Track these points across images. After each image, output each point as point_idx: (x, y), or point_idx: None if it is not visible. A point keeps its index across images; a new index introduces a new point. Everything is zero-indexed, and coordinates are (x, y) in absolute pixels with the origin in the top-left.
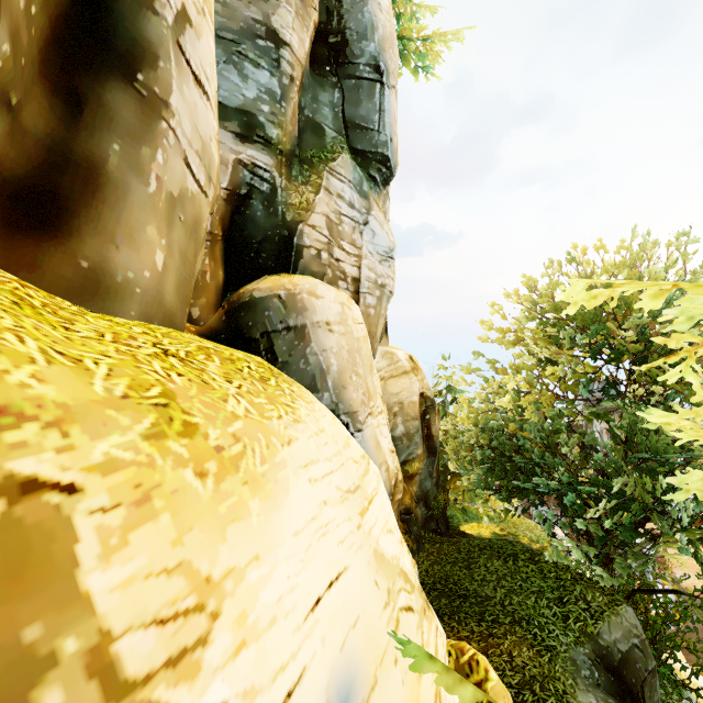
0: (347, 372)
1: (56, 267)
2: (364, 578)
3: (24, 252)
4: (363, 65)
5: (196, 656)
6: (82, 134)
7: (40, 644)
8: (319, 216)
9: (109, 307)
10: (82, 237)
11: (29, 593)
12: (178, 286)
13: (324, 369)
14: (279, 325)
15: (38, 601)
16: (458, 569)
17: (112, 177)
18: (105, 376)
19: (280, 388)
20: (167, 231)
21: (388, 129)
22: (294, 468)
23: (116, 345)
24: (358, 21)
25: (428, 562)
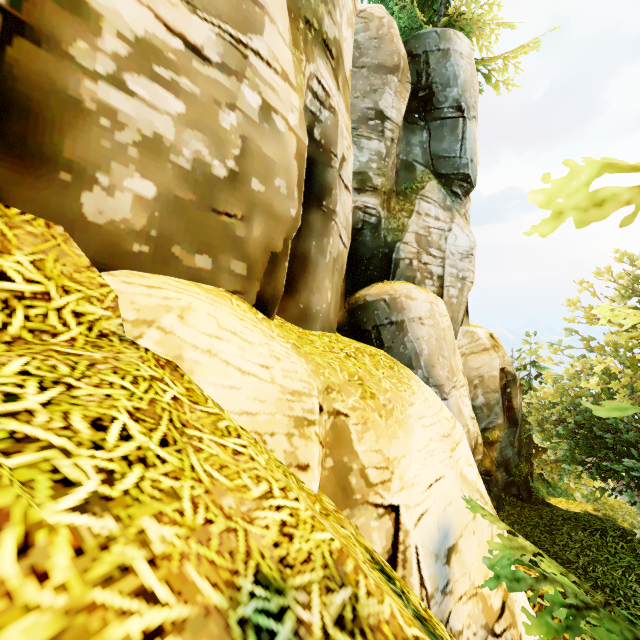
0: (435, 355)
1: (291, 309)
2: (454, 484)
3: (280, 304)
4: (446, 108)
5: (388, 484)
6: (301, 241)
7: (348, 463)
8: (411, 234)
9: (309, 326)
10: (301, 293)
11: (342, 447)
12: (334, 307)
13: (418, 353)
14: (385, 321)
15: (345, 450)
16: (539, 532)
17: (312, 259)
18: (340, 371)
19: (401, 372)
20: (332, 279)
21: (468, 153)
22: (415, 418)
23: (332, 353)
24: (443, 75)
25: (508, 521)
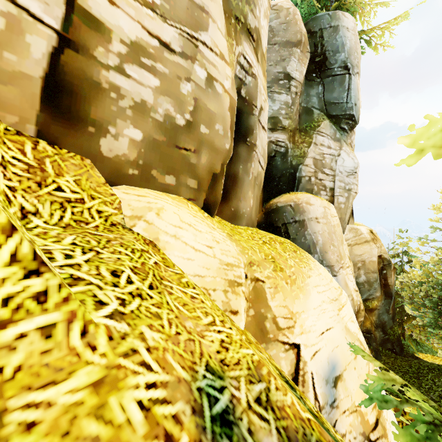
0: (327, 244)
1: (226, 211)
2: (340, 334)
3: (219, 208)
4: (336, 68)
5: (292, 329)
6: (232, 165)
7: (264, 313)
8: (310, 159)
9: (238, 222)
10: (232, 200)
11: (260, 302)
12: (255, 210)
13: (315, 242)
14: (291, 220)
15: (262, 304)
16: (408, 377)
17: (240, 177)
18: (259, 252)
19: (301, 255)
20: (253, 191)
21: (353, 99)
22: (312, 286)
23: (253, 241)
24: (333, 44)
25: (384, 368)
